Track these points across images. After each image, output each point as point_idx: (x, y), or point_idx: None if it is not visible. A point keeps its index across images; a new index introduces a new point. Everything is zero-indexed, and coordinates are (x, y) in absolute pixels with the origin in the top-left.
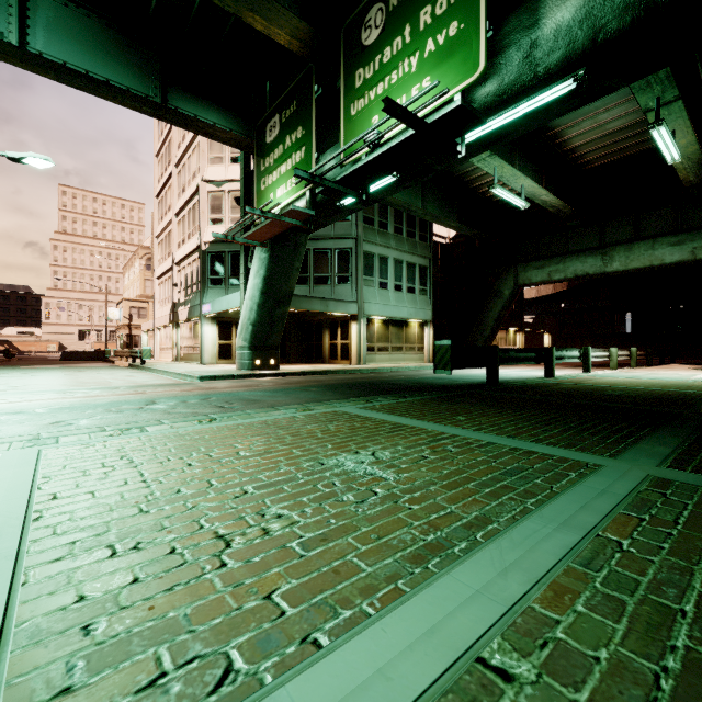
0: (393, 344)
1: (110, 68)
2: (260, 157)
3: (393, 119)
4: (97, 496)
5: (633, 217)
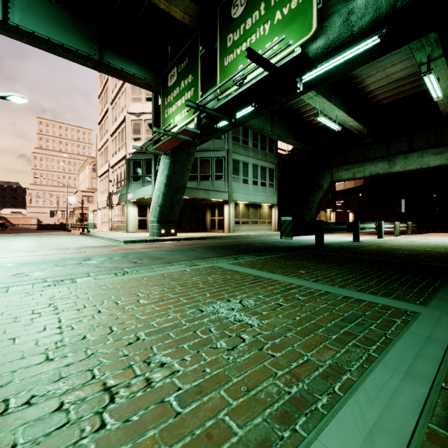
0: (251, 220)
1: (64, 36)
2: (164, 96)
3: (252, 66)
4: (16, 342)
5: (409, 136)
